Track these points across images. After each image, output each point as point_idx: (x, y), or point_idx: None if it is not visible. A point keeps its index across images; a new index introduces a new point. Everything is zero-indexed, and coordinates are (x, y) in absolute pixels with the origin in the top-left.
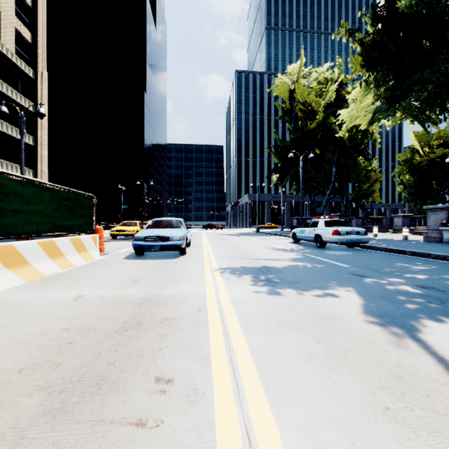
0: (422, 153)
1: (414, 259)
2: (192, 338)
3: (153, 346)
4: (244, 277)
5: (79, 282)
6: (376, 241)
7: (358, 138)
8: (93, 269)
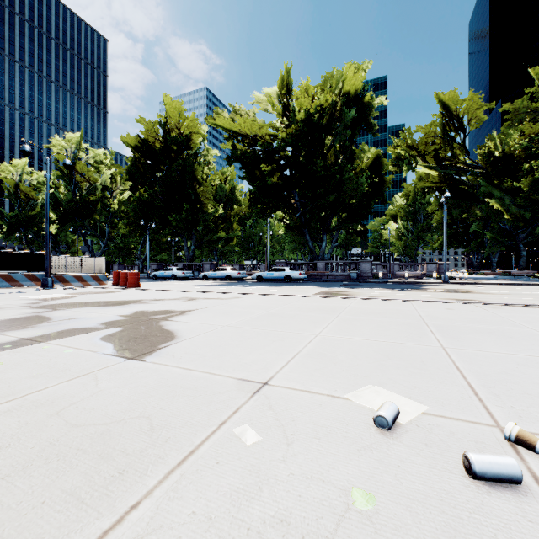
0: None
1: None
2: None
3: None
4: None
5: None
6: None
7: None
8: None
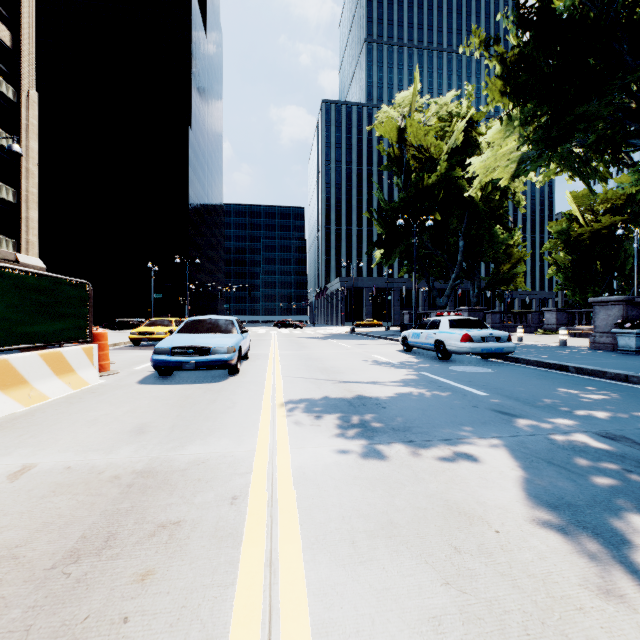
0: (583, 221)
1: (582, 381)
2: (202, 581)
3: (116, 609)
4: (323, 419)
5: (40, 434)
6: (523, 349)
7: (495, 199)
8: (78, 404)
